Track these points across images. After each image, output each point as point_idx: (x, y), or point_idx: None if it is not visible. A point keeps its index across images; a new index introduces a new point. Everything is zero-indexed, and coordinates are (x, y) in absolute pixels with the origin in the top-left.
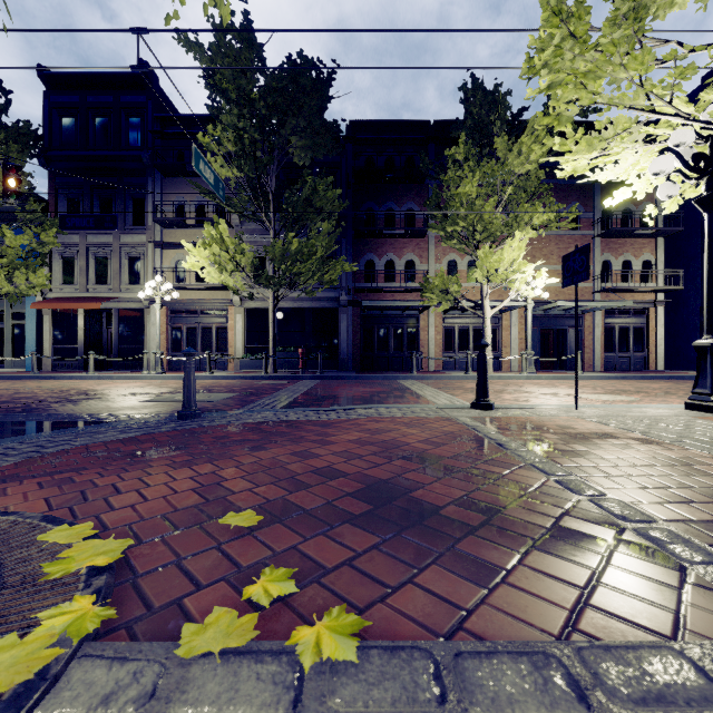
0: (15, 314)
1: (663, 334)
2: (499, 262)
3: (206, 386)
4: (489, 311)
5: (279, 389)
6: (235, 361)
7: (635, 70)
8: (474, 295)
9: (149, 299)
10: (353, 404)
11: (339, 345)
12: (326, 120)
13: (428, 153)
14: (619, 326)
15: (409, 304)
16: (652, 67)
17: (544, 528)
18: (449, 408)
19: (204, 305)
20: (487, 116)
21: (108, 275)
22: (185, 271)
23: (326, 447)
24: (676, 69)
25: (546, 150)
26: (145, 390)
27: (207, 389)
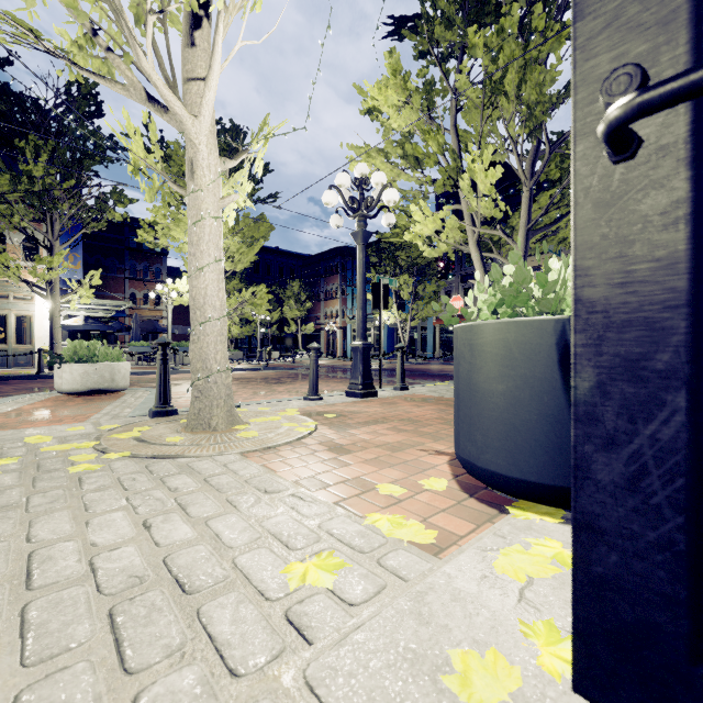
0: (422, 328)
1: None
2: None
3: None
4: None
5: None
6: None
7: None
8: None
9: None
10: None
11: None
12: None
13: None
14: None
15: None
16: None
17: None
18: None
19: None
20: None
21: None
22: None
23: None
24: None
25: None
26: None
27: None
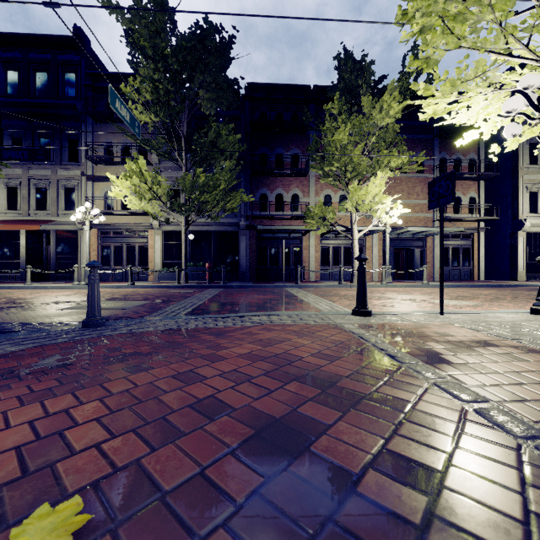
0: None
1: (484, 253)
2: (366, 195)
3: (126, 294)
4: (357, 234)
5: (187, 297)
6: (155, 273)
7: (501, 11)
8: (344, 222)
9: (82, 222)
10: (249, 311)
11: (239, 261)
12: (228, 77)
13: (309, 110)
14: (452, 247)
15: (294, 228)
16: (511, 13)
17: (509, 514)
18: (333, 314)
19: (129, 228)
20: (355, 80)
21: (47, 202)
22: (112, 199)
23: (216, 363)
24: (539, 9)
25: (401, 109)
26: (69, 298)
27: (125, 297)
